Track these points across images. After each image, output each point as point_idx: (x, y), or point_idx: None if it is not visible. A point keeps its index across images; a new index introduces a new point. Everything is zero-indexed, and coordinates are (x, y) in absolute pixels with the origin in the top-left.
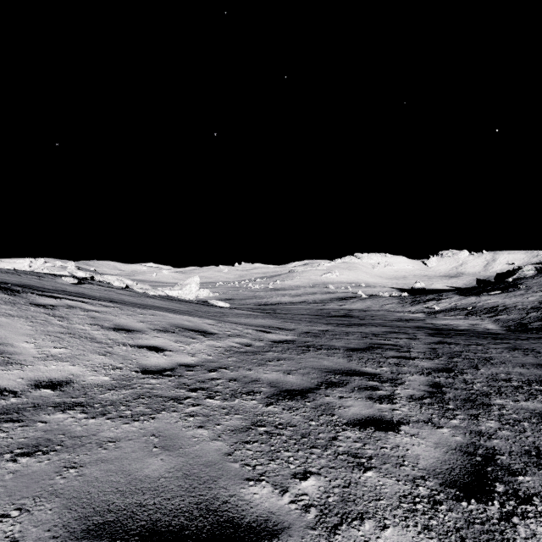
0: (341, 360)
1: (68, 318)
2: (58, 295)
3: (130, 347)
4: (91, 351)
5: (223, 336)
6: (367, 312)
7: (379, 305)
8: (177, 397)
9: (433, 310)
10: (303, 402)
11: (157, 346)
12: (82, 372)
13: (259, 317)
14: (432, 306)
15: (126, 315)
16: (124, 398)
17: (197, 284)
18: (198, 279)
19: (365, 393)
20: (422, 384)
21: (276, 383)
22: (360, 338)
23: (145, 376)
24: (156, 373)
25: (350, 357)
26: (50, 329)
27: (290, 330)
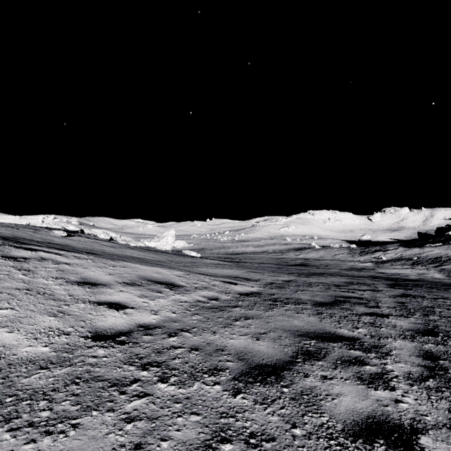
0: (312, 318)
1: (34, 271)
2: (35, 247)
3: (89, 304)
4: (42, 310)
5: (190, 289)
6: (322, 262)
7: (331, 255)
8: (121, 380)
9: (380, 260)
10: (279, 388)
11: (118, 303)
12: (18, 341)
13: (226, 266)
14: (379, 257)
15: (97, 267)
16: (52, 384)
17: (173, 237)
18: (174, 232)
19: (351, 370)
20: (412, 353)
21: (244, 353)
22: (324, 290)
23: (94, 344)
24: (108, 338)
25: (320, 315)
26: (7, 284)
27: (255, 281)
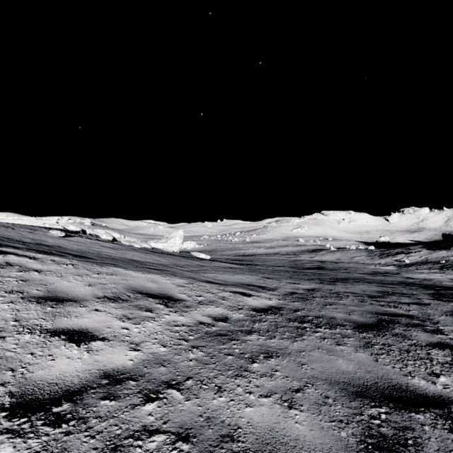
0: (362, 355)
1: None
2: (8, 249)
3: (38, 335)
4: None
5: (192, 304)
6: (339, 264)
7: (349, 257)
8: None
9: (403, 263)
10: None
11: (85, 330)
12: None
13: (238, 271)
14: (402, 259)
15: (76, 275)
16: None
17: (181, 238)
18: (182, 233)
19: None
20: None
21: (272, 448)
22: (358, 303)
23: (5, 425)
24: (39, 407)
25: (371, 348)
26: None
27: (272, 290)
